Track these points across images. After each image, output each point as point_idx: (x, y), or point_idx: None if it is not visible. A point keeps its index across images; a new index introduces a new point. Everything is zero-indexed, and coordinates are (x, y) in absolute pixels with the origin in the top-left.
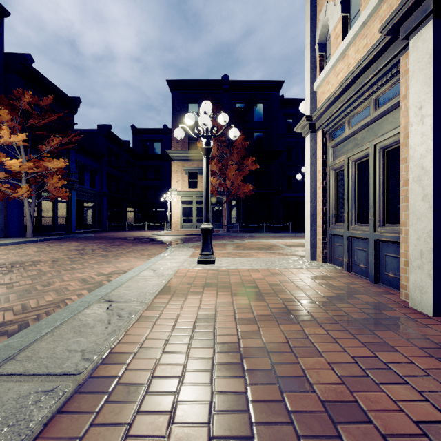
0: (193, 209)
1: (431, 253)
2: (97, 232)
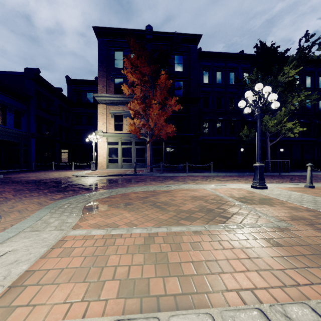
0: (119, 149)
1: None
2: (18, 172)
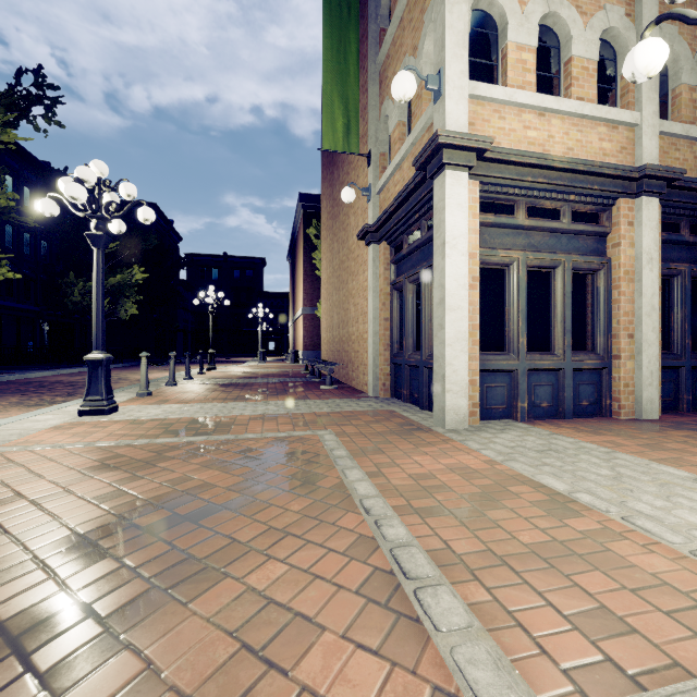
0: None
1: (658, 371)
2: None
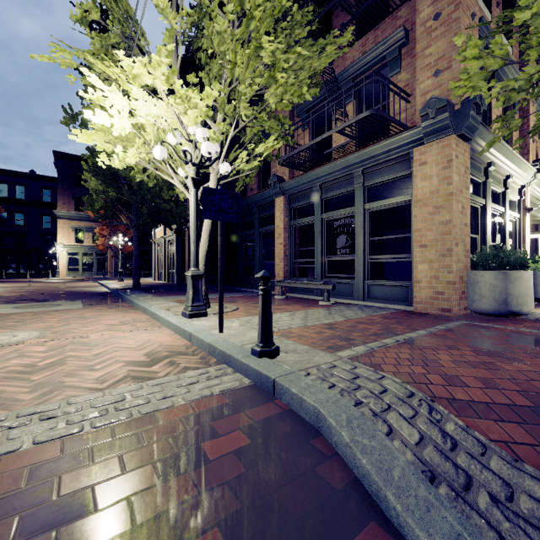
0: (80, 260)
1: (164, 273)
2: None
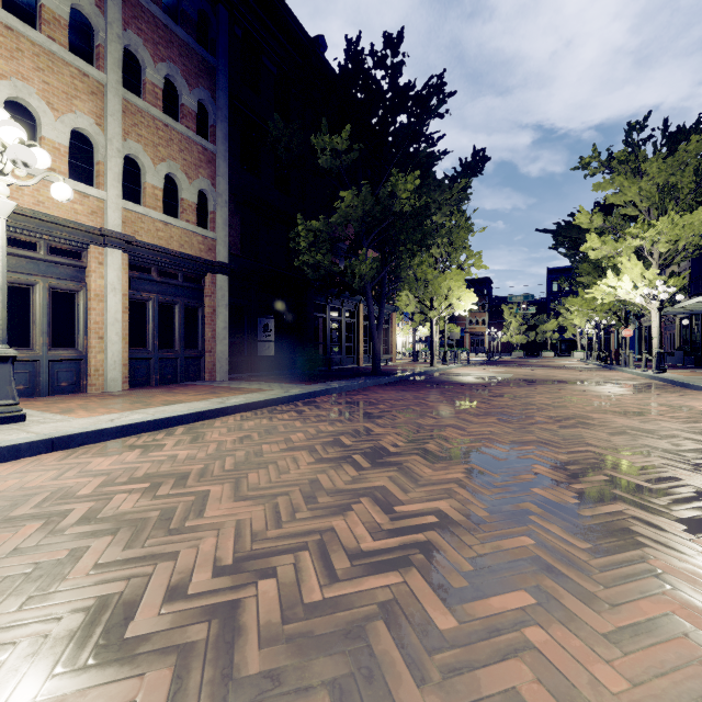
0: None
1: (121, 361)
2: None
